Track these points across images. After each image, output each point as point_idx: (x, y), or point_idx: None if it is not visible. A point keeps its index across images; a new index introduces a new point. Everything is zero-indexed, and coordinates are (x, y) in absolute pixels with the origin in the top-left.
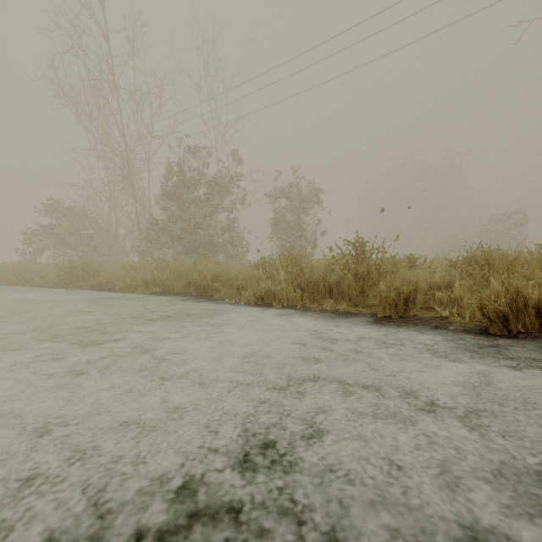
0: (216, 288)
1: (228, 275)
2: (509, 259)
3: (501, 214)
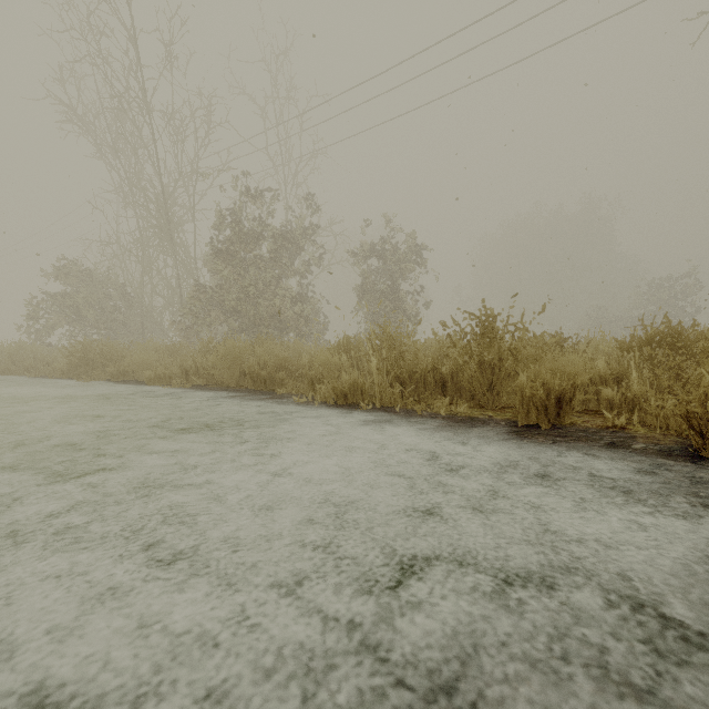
0: (281, 380)
1: (297, 362)
2: None
3: (665, 279)
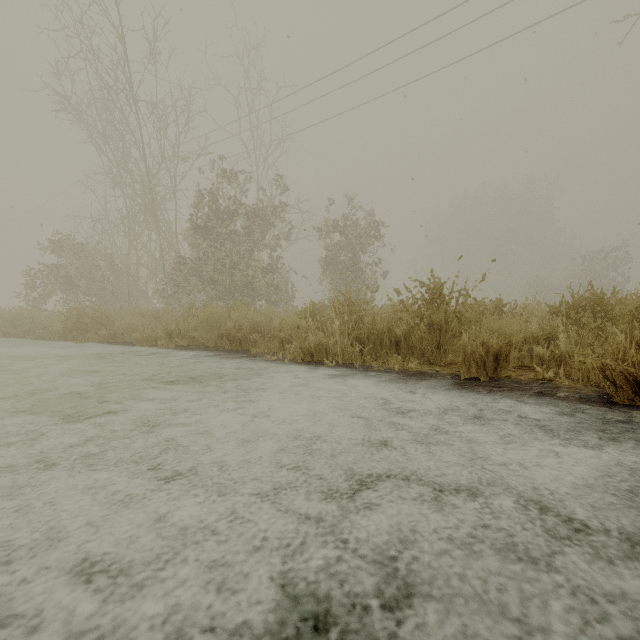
0: (254, 341)
1: (269, 325)
2: (634, 304)
3: (598, 252)
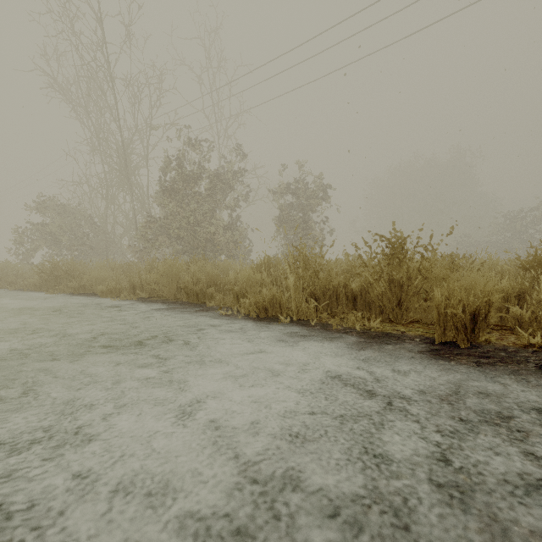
0: (211, 294)
1: (225, 278)
2: None
3: (518, 212)
